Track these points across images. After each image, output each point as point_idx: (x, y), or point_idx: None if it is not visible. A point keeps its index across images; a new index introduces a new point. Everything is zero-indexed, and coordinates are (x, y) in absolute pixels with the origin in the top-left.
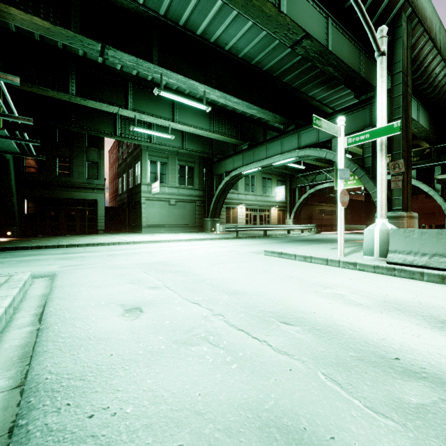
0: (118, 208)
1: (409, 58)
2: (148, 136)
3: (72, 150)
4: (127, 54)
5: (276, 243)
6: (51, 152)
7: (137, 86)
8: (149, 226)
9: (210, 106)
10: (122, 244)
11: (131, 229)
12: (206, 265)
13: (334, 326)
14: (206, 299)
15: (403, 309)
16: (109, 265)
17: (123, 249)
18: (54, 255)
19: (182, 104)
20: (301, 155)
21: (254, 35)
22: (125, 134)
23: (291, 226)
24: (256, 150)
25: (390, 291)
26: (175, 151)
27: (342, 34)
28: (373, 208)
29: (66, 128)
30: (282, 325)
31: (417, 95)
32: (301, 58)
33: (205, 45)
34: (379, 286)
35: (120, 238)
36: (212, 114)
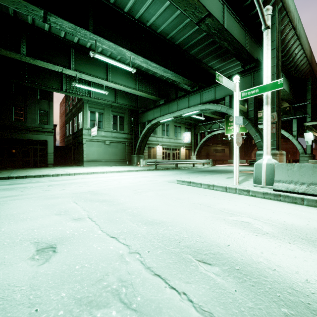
0: (66, 147)
1: (280, 40)
2: (88, 92)
3: (26, 101)
4: (66, 21)
5: (185, 173)
6: (8, 102)
7: (78, 51)
8: (89, 161)
9: (135, 69)
10: (64, 175)
11: (75, 163)
12: (130, 193)
13: (252, 264)
14: (125, 231)
15: (305, 238)
16: (45, 195)
17: (63, 180)
18: (0, 186)
19: (114, 68)
20: (203, 109)
21: (168, 15)
22: (69, 89)
23: (195, 160)
24: (170, 105)
25: (285, 217)
26: (109, 104)
27: (233, 18)
28: (250, 148)
29: (20, 83)
30: (200, 264)
31: (282, 69)
32: (203, 36)
33: (131, 21)
34: (274, 212)
35: (64, 170)
36: (137, 77)
